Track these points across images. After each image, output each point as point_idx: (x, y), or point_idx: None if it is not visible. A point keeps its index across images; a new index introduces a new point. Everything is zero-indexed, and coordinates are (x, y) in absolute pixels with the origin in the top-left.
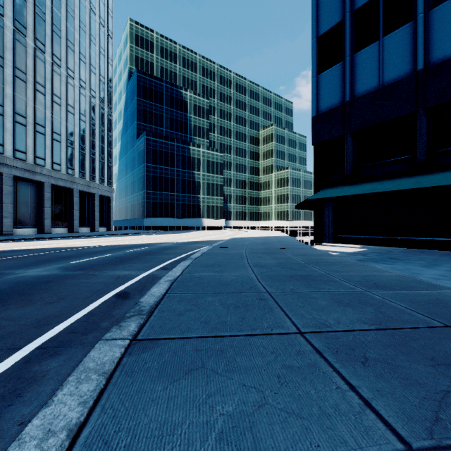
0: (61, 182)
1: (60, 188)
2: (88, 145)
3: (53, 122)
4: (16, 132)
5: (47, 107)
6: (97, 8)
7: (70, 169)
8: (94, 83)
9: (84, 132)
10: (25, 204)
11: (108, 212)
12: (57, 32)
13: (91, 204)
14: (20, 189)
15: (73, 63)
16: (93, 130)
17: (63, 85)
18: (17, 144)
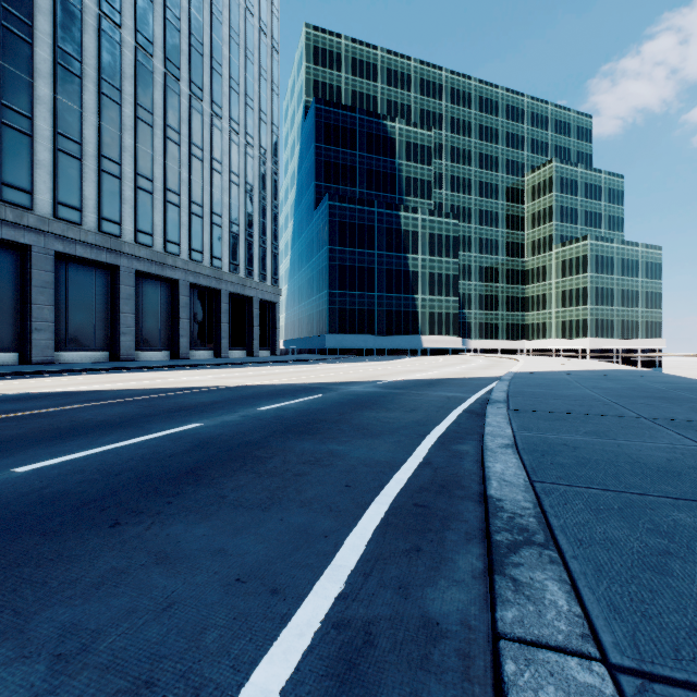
0: (203, 280)
1: (202, 289)
2: (242, 221)
3: (191, 186)
4: (139, 204)
5: (183, 164)
6: (256, 6)
7: (215, 259)
8: (251, 124)
9: (236, 202)
10: (153, 314)
11: (273, 326)
12: (197, 46)
13: (248, 313)
14: (146, 291)
15: (221, 93)
16: (250, 197)
17: (205, 129)
18: (141, 221)
